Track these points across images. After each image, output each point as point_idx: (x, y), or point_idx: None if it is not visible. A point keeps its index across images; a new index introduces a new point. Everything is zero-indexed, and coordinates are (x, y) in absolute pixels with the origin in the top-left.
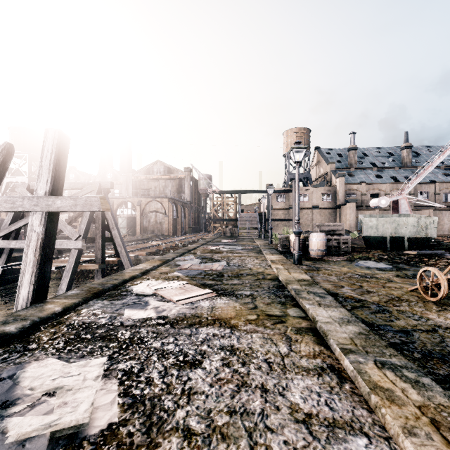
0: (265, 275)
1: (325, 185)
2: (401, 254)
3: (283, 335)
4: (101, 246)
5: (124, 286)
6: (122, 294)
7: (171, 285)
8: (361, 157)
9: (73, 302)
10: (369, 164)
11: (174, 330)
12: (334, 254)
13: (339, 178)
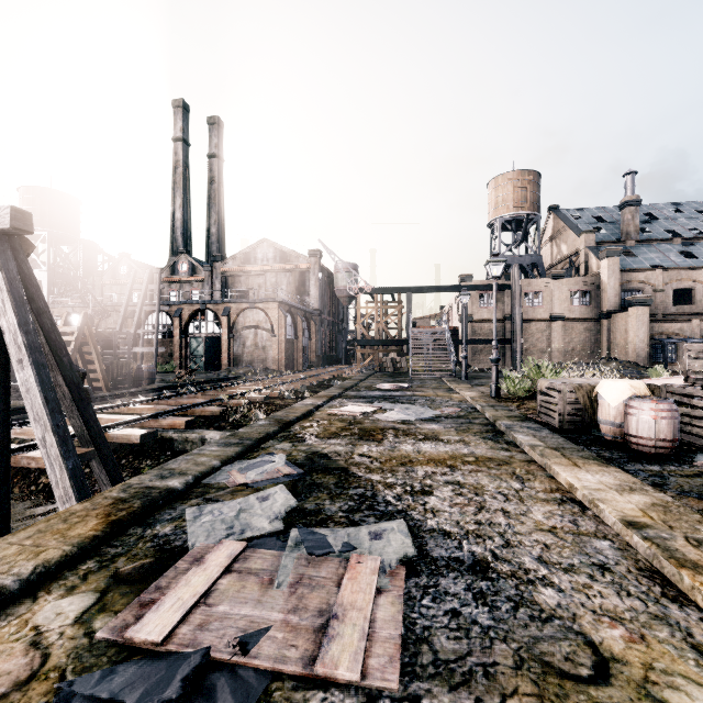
0: None
1: (571, 276)
2: None
3: None
4: None
5: None
6: None
7: None
8: (643, 220)
9: None
10: (663, 232)
11: None
12: None
13: (609, 260)
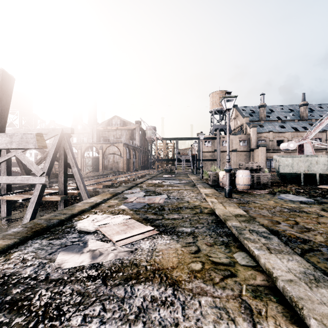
0: (202, 208)
1: (241, 133)
2: (315, 188)
3: (240, 301)
4: (63, 181)
5: (71, 221)
6: (65, 232)
7: (115, 221)
8: (268, 112)
9: (6, 244)
10: (275, 117)
11: (105, 289)
12: (256, 188)
13: (253, 128)
